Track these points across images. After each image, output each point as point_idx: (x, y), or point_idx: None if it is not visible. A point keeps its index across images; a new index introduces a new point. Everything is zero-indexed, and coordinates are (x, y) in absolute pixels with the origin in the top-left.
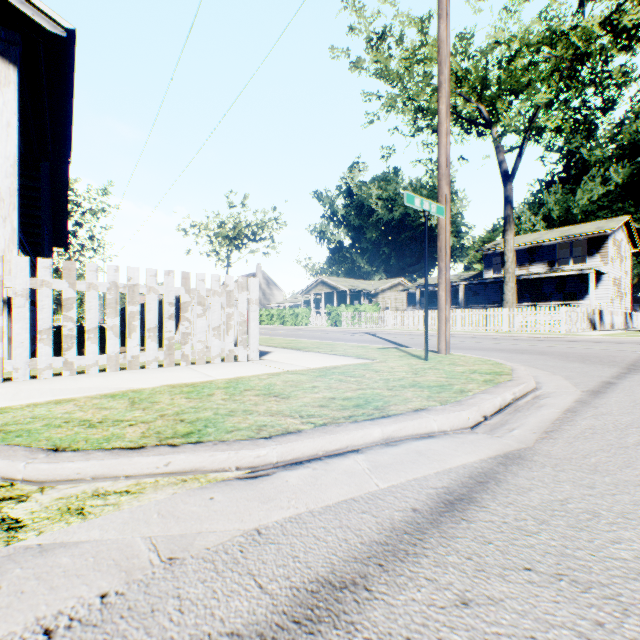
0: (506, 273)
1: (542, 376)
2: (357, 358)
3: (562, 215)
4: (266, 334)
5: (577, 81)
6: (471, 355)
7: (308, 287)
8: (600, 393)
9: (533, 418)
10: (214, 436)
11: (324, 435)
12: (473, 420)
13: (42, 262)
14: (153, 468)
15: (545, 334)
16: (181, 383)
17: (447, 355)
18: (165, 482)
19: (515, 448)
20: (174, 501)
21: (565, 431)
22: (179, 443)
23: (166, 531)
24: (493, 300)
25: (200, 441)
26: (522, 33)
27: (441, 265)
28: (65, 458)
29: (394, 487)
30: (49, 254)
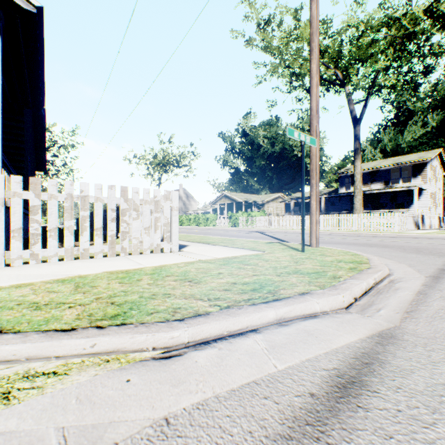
0: (355, 189)
1: (391, 264)
2: (251, 250)
3: (394, 149)
4: (185, 232)
5: (406, 52)
6: (335, 248)
7: (215, 199)
8: (440, 278)
9: (393, 299)
10: (136, 318)
11: (228, 317)
12: (347, 302)
13: (14, 178)
14: (80, 349)
15: (384, 232)
16: (118, 270)
17: (317, 248)
18: (90, 362)
19: (386, 327)
20: (94, 384)
21: (422, 311)
22: (106, 325)
23: (80, 420)
24: (345, 208)
25: (124, 323)
26: (367, 19)
27: (313, 182)
28: (4, 340)
29: (290, 369)
30: (32, 176)
